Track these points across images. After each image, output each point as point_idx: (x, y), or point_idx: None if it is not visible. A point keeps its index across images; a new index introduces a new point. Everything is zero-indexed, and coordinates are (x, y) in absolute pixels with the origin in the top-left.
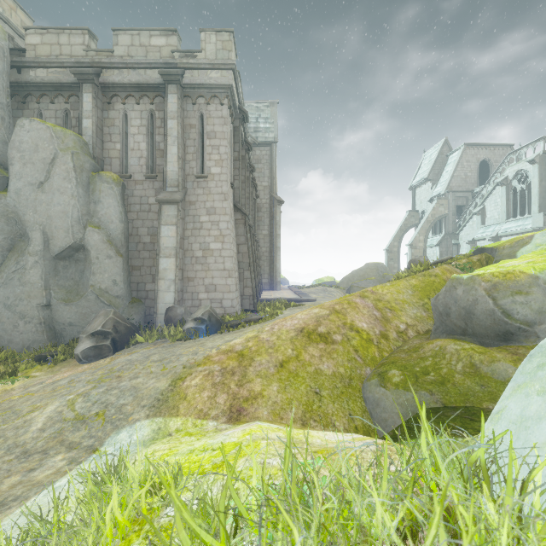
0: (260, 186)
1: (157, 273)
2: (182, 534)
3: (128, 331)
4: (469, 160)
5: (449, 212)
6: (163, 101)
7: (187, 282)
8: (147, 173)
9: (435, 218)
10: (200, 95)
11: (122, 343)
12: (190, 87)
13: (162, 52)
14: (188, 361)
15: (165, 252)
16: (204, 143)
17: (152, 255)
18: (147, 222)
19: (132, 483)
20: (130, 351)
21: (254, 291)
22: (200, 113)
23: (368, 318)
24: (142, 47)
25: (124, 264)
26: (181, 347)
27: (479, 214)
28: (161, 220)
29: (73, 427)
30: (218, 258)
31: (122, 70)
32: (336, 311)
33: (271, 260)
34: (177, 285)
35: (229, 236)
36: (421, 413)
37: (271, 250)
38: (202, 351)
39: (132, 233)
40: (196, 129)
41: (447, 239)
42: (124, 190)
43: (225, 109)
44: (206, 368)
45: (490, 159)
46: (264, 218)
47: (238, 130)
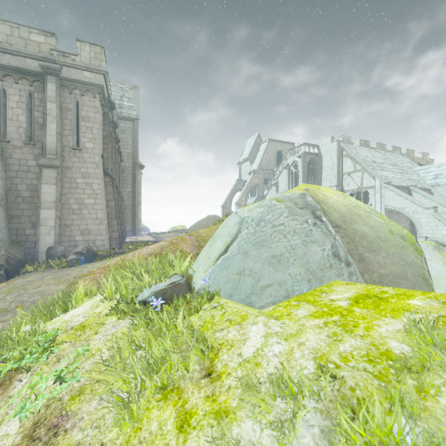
0: (124, 152)
1: (38, 221)
2: (112, 270)
3: (18, 264)
4: (271, 150)
5: (260, 182)
6: (42, 85)
7: (64, 228)
8: (26, 141)
9: (252, 186)
10: (76, 87)
11: (13, 273)
12: (67, 80)
13: (41, 47)
14: (77, 275)
15: (45, 205)
16: (79, 124)
17: (31, 207)
18: (26, 180)
19: (82, 288)
20: (22, 277)
21: (120, 235)
22: (75, 101)
23: (190, 245)
24: (22, 39)
25: (4, 213)
26: (67, 271)
27: (275, 185)
28: (42, 180)
29: (1, 315)
30: (92, 210)
31: (1, 53)
32: (173, 243)
33: (134, 212)
34: (57, 230)
35: (101, 195)
36: (168, 248)
37: (134, 204)
38: (86, 269)
39: (11, 188)
40: (72, 112)
41: (259, 200)
42: (2, 152)
43: (97, 101)
44: (91, 276)
45: (283, 151)
46: (128, 178)
47: (107, 116)
